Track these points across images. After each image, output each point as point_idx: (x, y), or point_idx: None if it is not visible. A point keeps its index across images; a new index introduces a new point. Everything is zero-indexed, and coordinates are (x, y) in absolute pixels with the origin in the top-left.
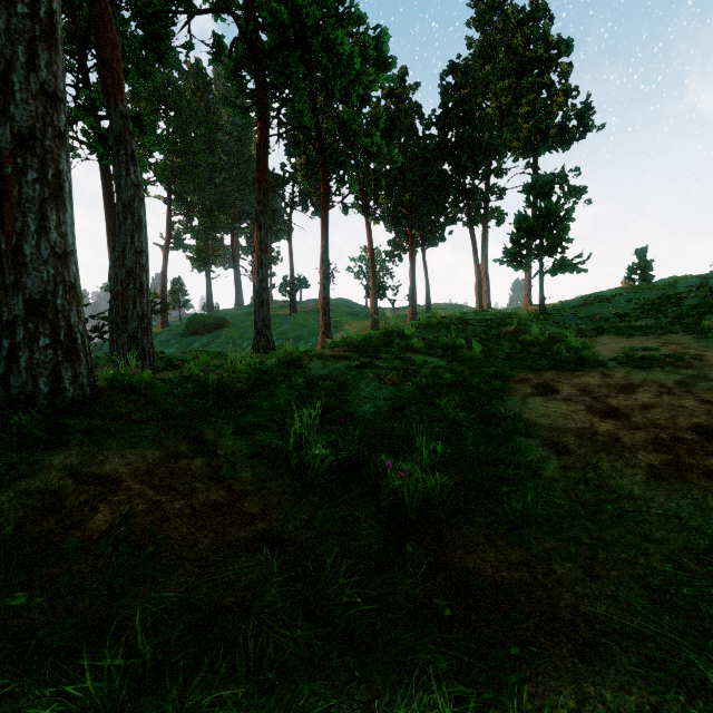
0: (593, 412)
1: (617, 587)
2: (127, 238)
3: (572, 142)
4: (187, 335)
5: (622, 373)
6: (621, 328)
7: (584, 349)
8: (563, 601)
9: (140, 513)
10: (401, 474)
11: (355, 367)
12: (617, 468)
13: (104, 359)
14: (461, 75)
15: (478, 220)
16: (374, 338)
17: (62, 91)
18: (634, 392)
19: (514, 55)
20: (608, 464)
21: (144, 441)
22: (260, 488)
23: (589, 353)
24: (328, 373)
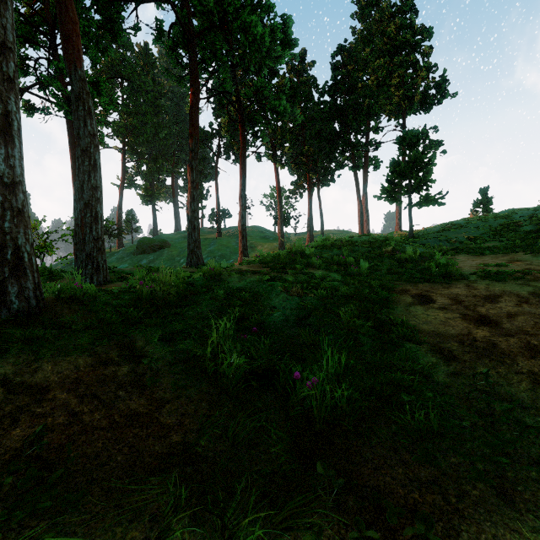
0: (467, 320)
1: (536, 515)
2: (85, 177)
3: (431, 106)
4: (137, 254)
5: (483, 285)
6: (473, 248)
7: (449, 265)
8: (483, 533)
9: (59, 425)
10: (309, 384)
11: (266, 280)
12: (502, 374)
13: (68, 272)
14: (347, 55)
15: (360, 165)
16: (282, 256)
17: (12, 42)
18: (498, 302)
19: (388, 39)
20: (493, 370)
21: (78, 349)
22: (178, 395)
23: (455, 269)
24: (243, 286)
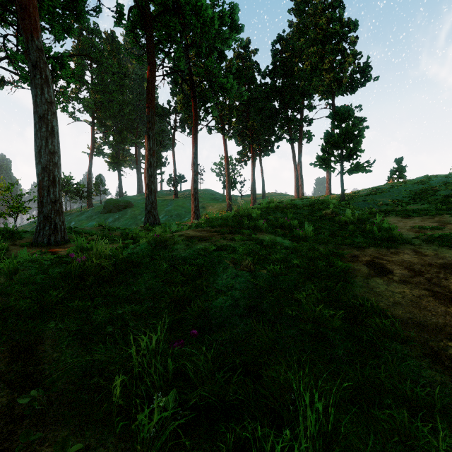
0: (441, 299)
1: None
2: (42, 142)
3: (356, 88)
4: (104, 213)
5: (431, 251)
6: (399, 210)
7: (390, 228)
8: None
9: None
10: None
11: (213, 249)
12: None
13: (29, 232)
14: (285, 43)
15: (296, 138)
16: (229, 219)
17: None
18: None
19: (320, 30)
20: None
21: None
22: None
23: (398, 233)
24: (189, 255)
